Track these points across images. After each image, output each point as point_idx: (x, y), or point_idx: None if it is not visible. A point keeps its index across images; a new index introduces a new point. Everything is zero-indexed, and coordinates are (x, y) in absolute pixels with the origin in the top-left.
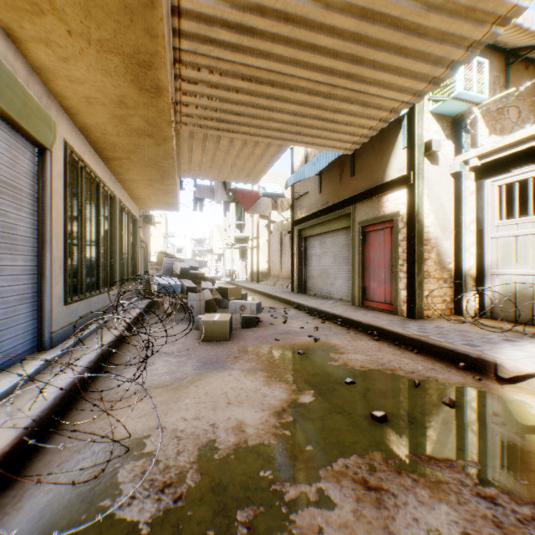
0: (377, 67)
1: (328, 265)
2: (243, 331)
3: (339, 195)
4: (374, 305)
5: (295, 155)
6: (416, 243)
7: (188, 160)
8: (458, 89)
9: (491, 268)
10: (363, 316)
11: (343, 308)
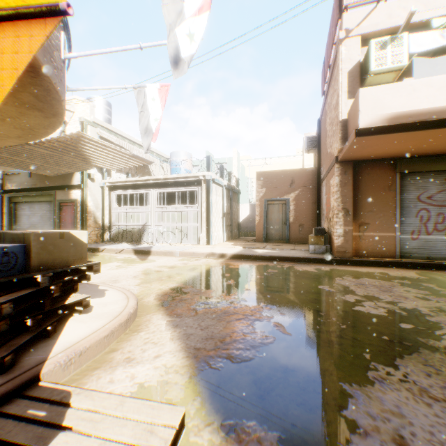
0: (62, 165)
1: (37, 221)
2: None
3: (46, 182)
4: None
5: None
6: (85, 213)
7: None
8: None
9: (113, 223)
10: None
11: None
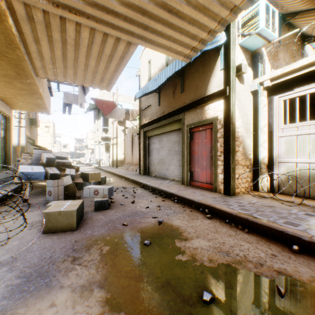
0: None
1: (164, 156)
2: (95, 215)
3: (173, 106)
4: (198, 184)
5: (141, 80)
6: (231, 139)
7: (40, 56)
8: (262, 26)
9: (279, 158)
10: (193, 194)
11: (177, 187)
